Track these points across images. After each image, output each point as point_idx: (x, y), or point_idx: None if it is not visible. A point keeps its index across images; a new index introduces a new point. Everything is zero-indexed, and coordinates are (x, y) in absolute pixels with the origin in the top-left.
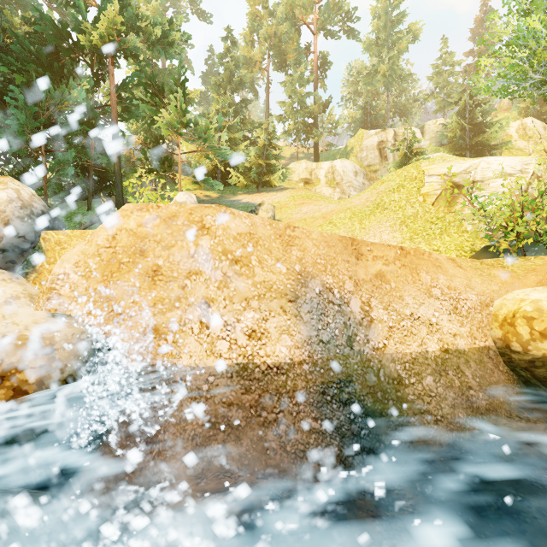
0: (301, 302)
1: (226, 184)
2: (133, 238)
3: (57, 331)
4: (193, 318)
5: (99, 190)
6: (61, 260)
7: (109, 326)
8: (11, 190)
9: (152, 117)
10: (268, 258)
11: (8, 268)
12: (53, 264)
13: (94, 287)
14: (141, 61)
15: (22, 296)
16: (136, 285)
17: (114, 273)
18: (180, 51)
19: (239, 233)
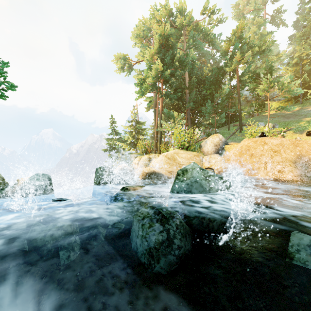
0: (297, 163)
1: (307, 98)
2: (246, 146)
3: (230, 167)
4: (262, 166)
5: (231, 119)
6: (230, 152)
7: (240, 167)
8: (219, 137)
9: (255, 87)
10: (287, 150)
11: (219, 154)
12: (227, 153)
13: (237, 158)
14: (250, 62)
15: (222, 160)
16: (247, 158)
17: (242, 155)
18: (269, 50)
19: (276, 144)
